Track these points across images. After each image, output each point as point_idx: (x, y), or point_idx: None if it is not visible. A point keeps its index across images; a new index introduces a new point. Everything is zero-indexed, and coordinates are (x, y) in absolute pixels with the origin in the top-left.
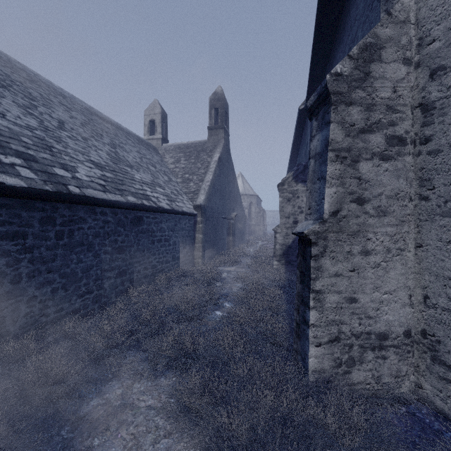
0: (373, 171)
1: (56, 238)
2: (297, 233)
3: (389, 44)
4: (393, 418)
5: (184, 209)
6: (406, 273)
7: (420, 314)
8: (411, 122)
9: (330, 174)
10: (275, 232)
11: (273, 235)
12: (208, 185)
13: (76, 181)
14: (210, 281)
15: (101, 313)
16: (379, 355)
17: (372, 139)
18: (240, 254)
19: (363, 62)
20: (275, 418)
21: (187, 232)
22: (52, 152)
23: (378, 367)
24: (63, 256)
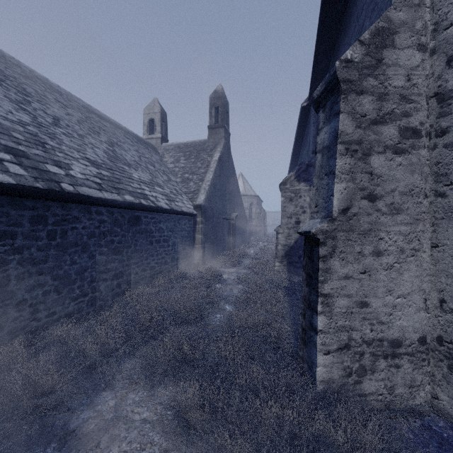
0: (386, 165)
1: (48, 238)
2: (303, 232)
3: (403, 29)
4: (408, 433)
5: (184, 209)
6: (421, 275)
7: (436, 319)
8: (426, 113)
9: (339, 168)
10: (277, 233)
11: (274, 235)
12: (209, 185)
13: (70, 179)
14: (210, 283)
15: (96, 316)
16: (392, 363)
17: (384, 130)
18: (241, 255)
19: (375, 48)
20: (282, 435)
21: (186, 233)
22: (45, 148)
23: (391, 376)
24: (56, 257)
